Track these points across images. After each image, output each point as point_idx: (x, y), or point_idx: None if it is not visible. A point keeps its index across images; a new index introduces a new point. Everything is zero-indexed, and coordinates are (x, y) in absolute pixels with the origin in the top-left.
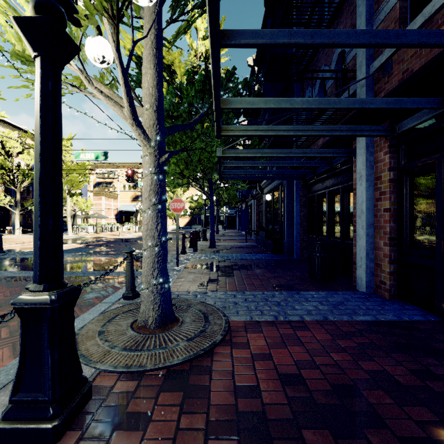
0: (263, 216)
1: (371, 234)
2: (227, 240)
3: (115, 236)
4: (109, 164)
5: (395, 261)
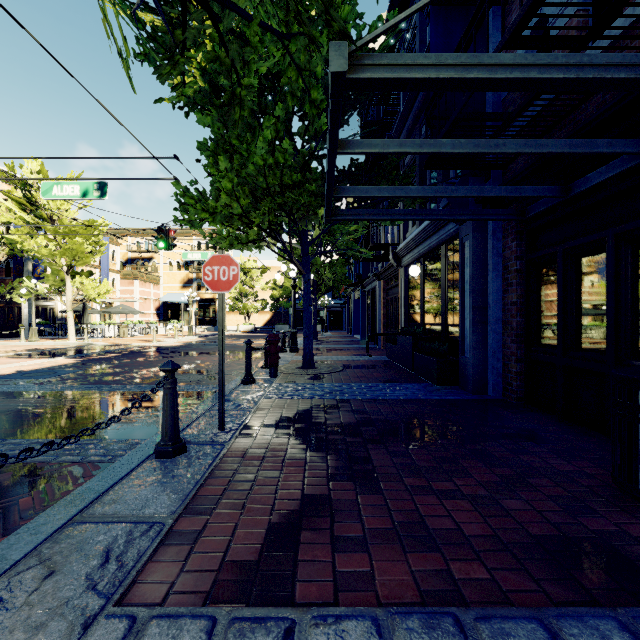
0: (399, 307)
1: None
2: (334, 350)
3: (145, 343)
4: (148, 231)
5: None
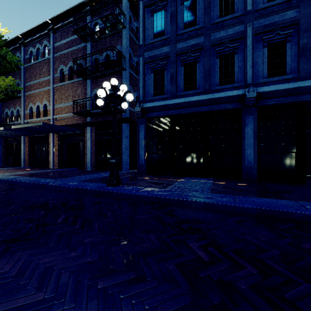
0: None
1: (25, 155)
2: None
3: None
4: None
5: (29, 159)
